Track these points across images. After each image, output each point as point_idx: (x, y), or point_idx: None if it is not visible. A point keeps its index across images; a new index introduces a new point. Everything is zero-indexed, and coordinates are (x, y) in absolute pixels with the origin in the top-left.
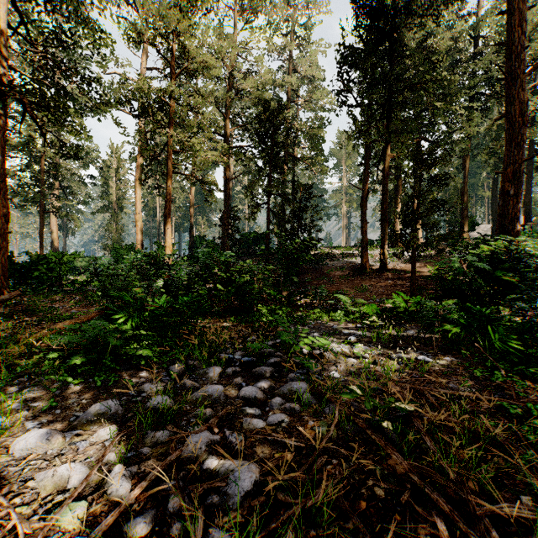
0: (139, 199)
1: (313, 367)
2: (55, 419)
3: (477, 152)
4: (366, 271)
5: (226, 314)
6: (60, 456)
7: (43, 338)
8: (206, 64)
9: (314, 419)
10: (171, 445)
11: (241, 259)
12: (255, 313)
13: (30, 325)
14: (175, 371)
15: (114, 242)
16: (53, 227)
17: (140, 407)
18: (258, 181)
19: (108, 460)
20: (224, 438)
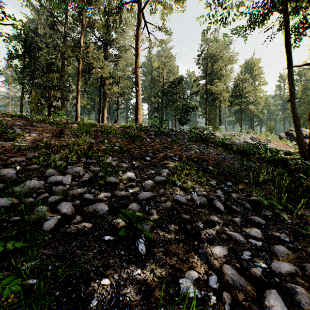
0: None
1: None
2: None
3: None
4: None
5: None
6: None
7: None
8: None
9: None
10: None
11: None
12: None
13: None
14: None
15: None
16: None
17: None
18: None
19: None
20: None
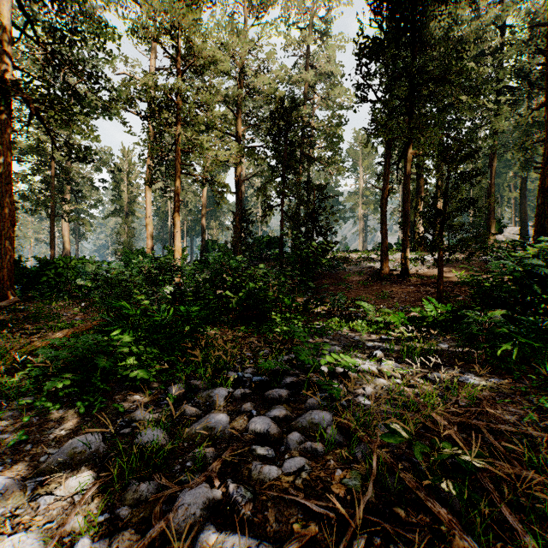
0: (150, 202)
1: (338, 394)
2: (22, 459)
3: (503, 150)
4: (386, 276)
5: (237, 323)
6: (13, 517)
7: (36, 349)
8: (216, 58)
9: (343, 466)
10: (156, 508)
11: (254, 263)
12: (269, 322)
13: (28, 334)
14: (174, 394)
15: (126, 247)
16: (64, 231)
17: (121, 450)
18: (271, 182)
19: (72, 526)
20: (226, 495)
